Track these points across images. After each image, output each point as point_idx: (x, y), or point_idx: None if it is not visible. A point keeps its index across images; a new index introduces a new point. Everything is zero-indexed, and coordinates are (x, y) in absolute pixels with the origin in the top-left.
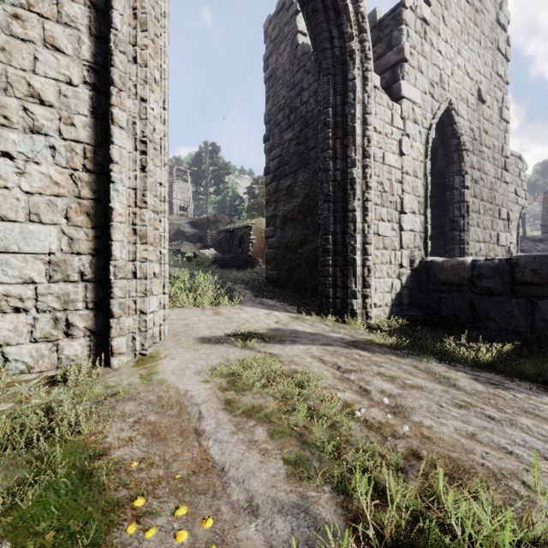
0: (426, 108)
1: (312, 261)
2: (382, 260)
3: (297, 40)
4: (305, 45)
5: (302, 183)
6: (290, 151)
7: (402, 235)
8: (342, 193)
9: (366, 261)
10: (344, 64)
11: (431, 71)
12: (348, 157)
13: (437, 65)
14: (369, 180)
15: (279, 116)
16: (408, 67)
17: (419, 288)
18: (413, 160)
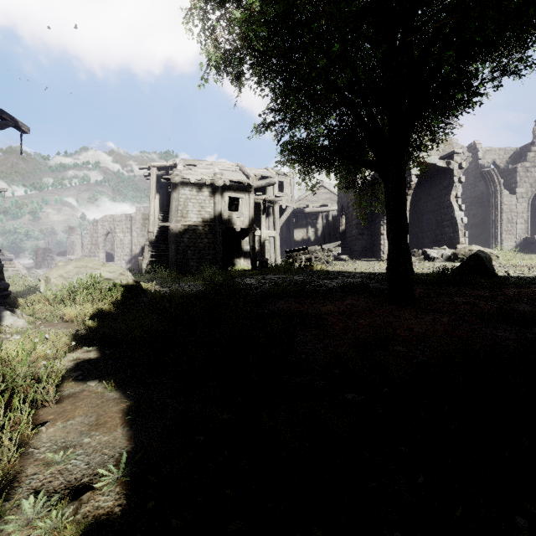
0: (528, 192)
1: (485, 240)
2: (508, 238)
3: (478, 163)
4: (482, 165)
5: (480, 213)
6: (475, 201)
7: (516, 230)
8: (494, 222)
9: (501, 238)
10: (494, 192)
11: (531, 180)
12: (495, 214)
13: (534, 177)
14: (502, 219)
15: (469, 187)
16: (519, 183)
17: (523, 245)
18: (521, 209)
